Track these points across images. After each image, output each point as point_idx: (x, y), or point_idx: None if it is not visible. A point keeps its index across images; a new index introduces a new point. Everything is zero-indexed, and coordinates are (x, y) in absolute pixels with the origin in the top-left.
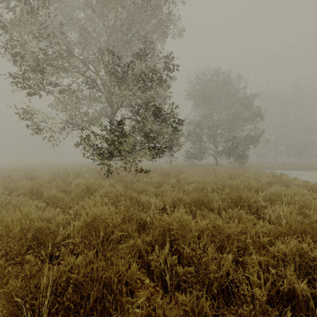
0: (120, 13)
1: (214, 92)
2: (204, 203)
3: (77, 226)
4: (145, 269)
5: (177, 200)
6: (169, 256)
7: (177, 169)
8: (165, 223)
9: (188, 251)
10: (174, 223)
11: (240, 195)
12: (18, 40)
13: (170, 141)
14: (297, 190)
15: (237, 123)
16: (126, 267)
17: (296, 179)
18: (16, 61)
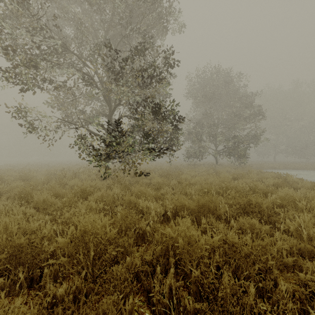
0: (117, 5)
1: (214, 90)
2: (210, 209)
3: (63, 243)
4: (145, 297)
5: (180, 205)
6: (175, 285)
7: (177, 168)
8: (168, 238)
9: (197, 275)
10: (179, 240)
11: (250, 200)
12: (9, 33)
13: (170, 140)
14: (309, 194)
15: (237, 121)
16: (119, 312)
17: (302, 179)
18: (7, 55)
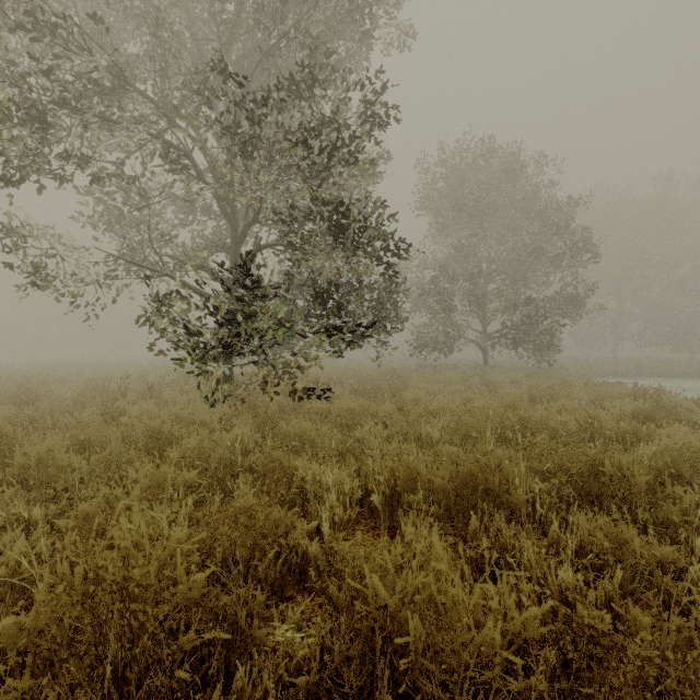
0: None
1: (481, 194)
2: (490, 489)
3: (12, 633)
4: None
5: (404, 475)
6: None
7: (394, 375)
8: (374, 606)
9: None
10: (410, 622)
11: (596, 463)
12: None
13: (378, 308)
14: None
15: (534, 266)
16: None
17: (698, 402)
18: None
